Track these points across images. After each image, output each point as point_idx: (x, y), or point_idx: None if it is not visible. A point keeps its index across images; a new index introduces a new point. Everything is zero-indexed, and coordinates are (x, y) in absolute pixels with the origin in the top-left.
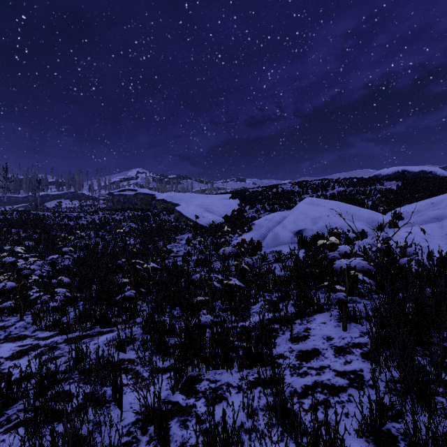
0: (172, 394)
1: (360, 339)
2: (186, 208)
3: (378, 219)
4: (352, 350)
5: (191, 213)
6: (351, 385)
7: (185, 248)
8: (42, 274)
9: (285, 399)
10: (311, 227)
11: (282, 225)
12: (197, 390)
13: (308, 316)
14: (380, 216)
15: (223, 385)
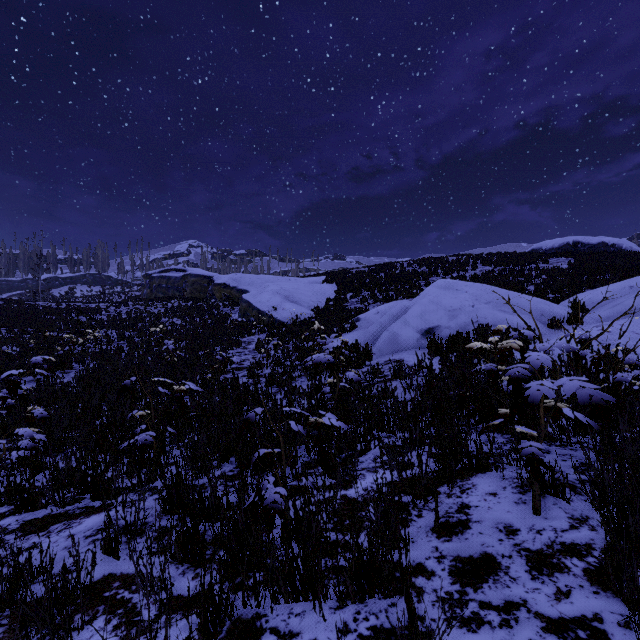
0: None
1: (573, 535)
2: (257, 296)
3: (549, 311)
4: (564, 563)
5: (264, 303)
6: None
7: (254, 356)
8: None
9: None
10: (447, 323)
11: (403, 321)
12: None
13: (461, 479)
14: (553, 307)
15: None
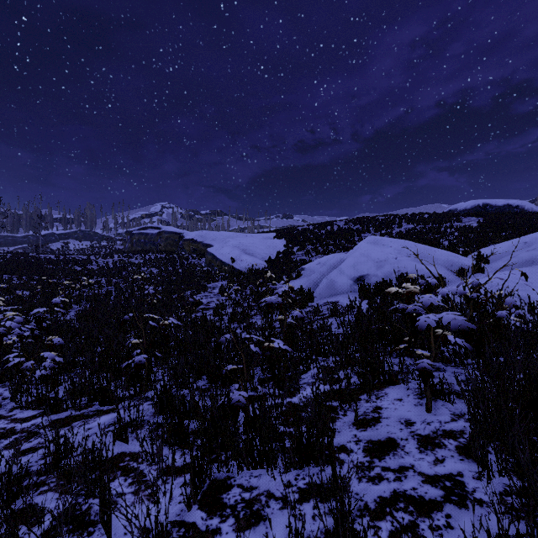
0: (188, 511)
1: (452, 425)
2: (220, 249)
3: (458, 262)
4: (443, 442)
5: (226, 255)
6: (448, 498)
7: (218, 298)
8: (22, 334)
9: (354, 531)
10: (375, 272)
11: (339, 270)
12: (223, 503)
13: (377, 390)
14: (461, 259)
15: (261, 496)
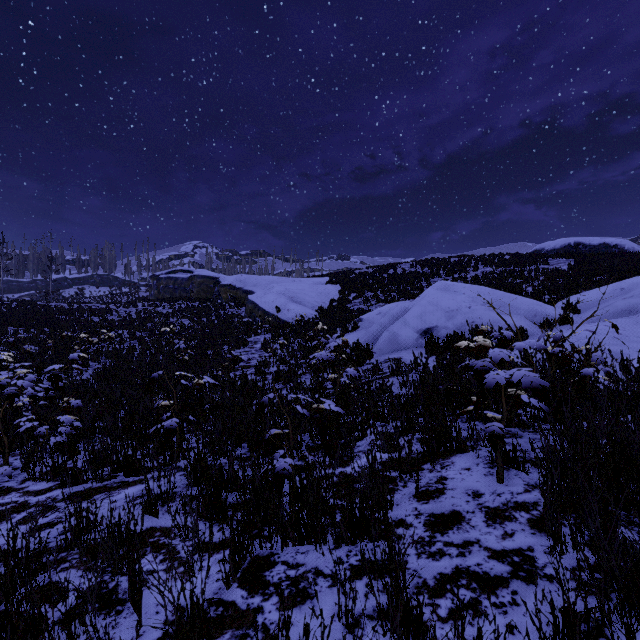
0: (226, 589)
1: (525, 496)
2: (263, 297)
3: (542, 312)
4: (514, 515)
5: (270, 304)
6: (516, 574)
7: (260, 354)
8: (35, 394)
9: (408, 605)
10: (444, 324)
11: (402, 322)
12: (266, 580)
13: (442, 458)
14: (547, 308)
15: (308, 573)
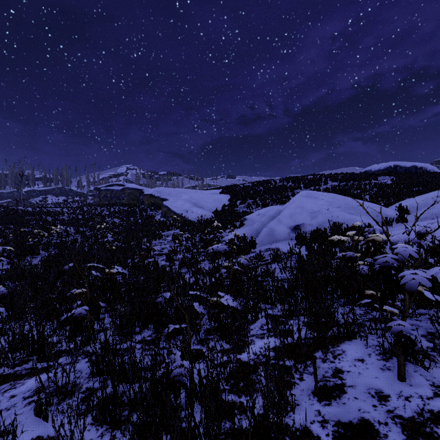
0: None
1: (438, 403)
2: (174, 203)
3: (383, 213)
4: (437, 433)
5: (179, 208)
6: None
7: (171, 245)
8: None
9: None
10: (309, 222)
11: (278, 220)
12: None
13: (332, 345)
14: (385, 210)
15: None
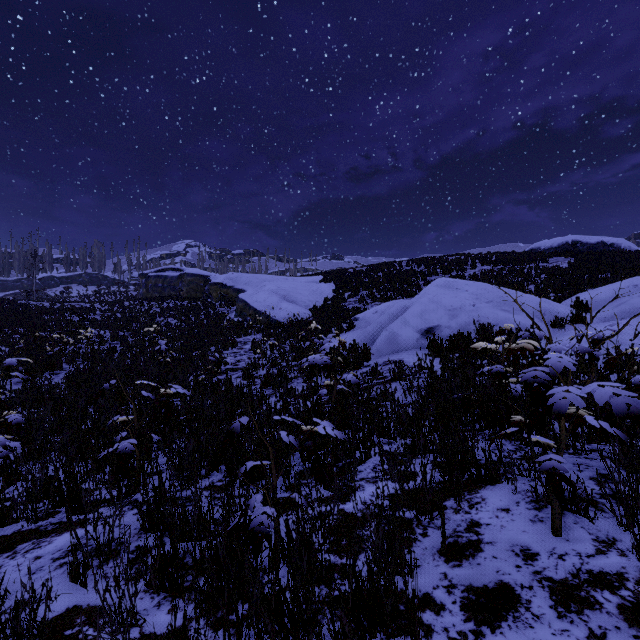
0: None
1: (601, 562)
2: (254, 295)
3: (552, 310)
4: (594, 597)
5: (261, 303)
6: None
7: (249, 356)
8: None
9: None
10: (447, 323)
11: (402, 321)
12: None
13: (469, 492)
14: (556, 306)
15: None
